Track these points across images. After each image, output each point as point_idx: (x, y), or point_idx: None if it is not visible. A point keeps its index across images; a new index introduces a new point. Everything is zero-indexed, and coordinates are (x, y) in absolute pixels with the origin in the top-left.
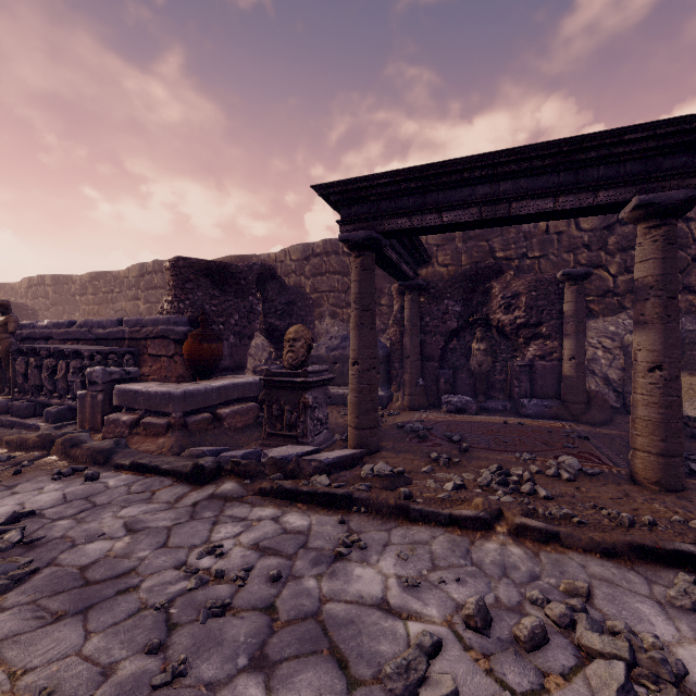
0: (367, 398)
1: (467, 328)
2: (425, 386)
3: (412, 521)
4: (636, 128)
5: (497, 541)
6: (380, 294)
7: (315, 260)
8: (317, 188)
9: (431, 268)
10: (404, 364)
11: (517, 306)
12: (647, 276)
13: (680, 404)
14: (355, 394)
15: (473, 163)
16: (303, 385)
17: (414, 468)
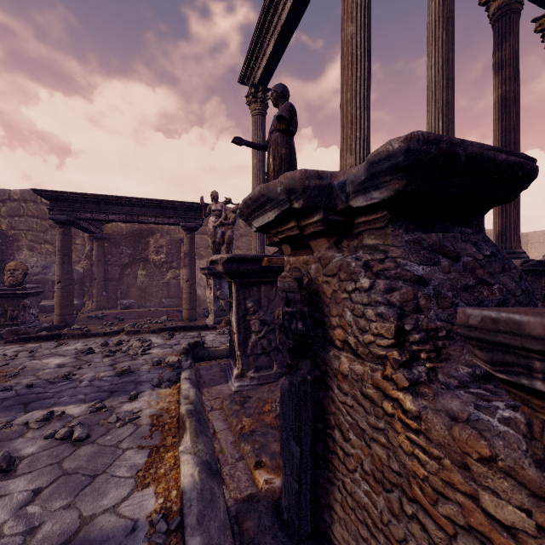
0: (67, 300)
1: (137, 262)
2: (108, 296)
3: (89, 337)
4: (179, 202)
5: (120, 336)
6: (75, 236)
7: (13, 204)
8: (34, 190)
9: (115, 223)
10: (93, 284)
11: (162, 252)
12: (186, 250)
13: (195, 292)
14: (59, 298)
15: (122, 199)
16: (23, 295)
17: (94, 328)
